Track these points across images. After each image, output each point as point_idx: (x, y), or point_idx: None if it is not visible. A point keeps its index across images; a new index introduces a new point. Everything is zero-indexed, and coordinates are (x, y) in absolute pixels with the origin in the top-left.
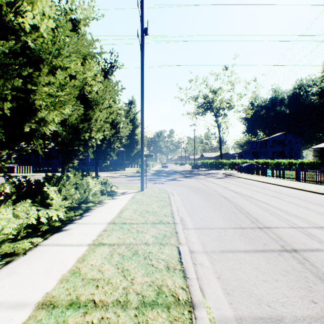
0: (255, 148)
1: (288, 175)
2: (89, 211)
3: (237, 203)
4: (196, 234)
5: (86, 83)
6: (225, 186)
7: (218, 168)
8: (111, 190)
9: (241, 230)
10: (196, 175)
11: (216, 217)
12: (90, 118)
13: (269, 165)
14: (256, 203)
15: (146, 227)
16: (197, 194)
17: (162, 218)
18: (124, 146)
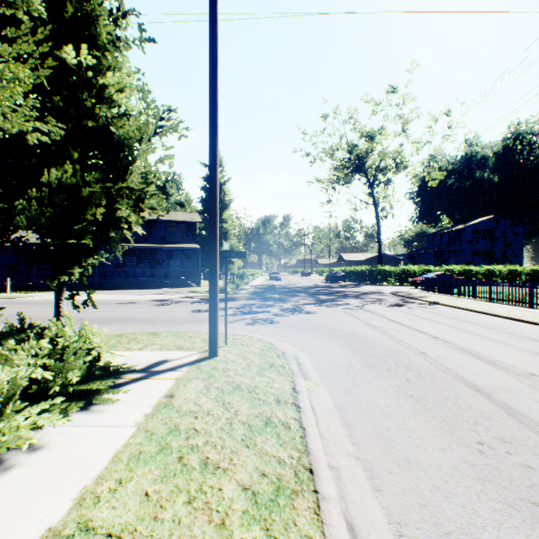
0: (439, 245)
1: None
2: None
3: None
4: None
5: None
6: (432, 333)
7: (377, 281)
8: (105, 362)
9: None
10: (341, 297)
11: None
12: None
13: (472, 276)
14: None
15: None
16: (376, 368)
17: None
18: (202, 241)
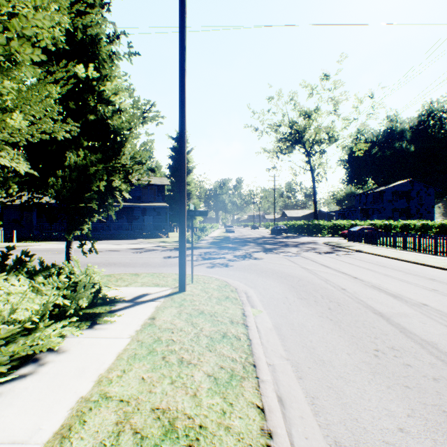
0: (365, 203)
1: None
2: None
3: (440, 346)
4: None
5: None
6: (352, 274)
7: (313, 233)
8: (103, 294)
9: None
10: (283, 246)
11: None
12: None
13: (392, 229)
14: None
15: None
16: (306, 300)
17: None
18: (170, 200)
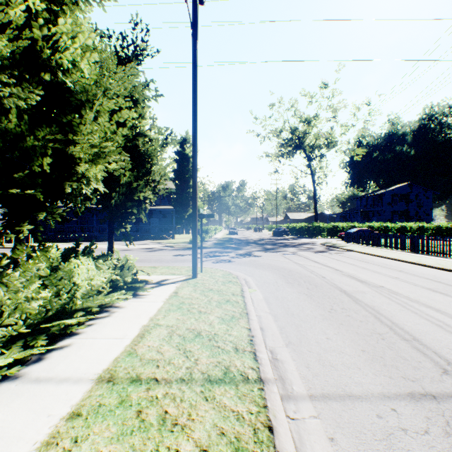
0: (366, 206)
1: (433, 248)
2: (75, 332)
3: (375, 307)
4: (322, 427)
5: (57, 48)
6: (336, 267)
7: (313, 235)
8: (136, 277)
9: (437, 406)
10: (282, 246)
11: (351, 351)
12: (72, 131)
13: (389, 231)
14: (414, 307)
15: (188, 397)
16: (291, 284)
17: (229, 359)
18: (174, 203)
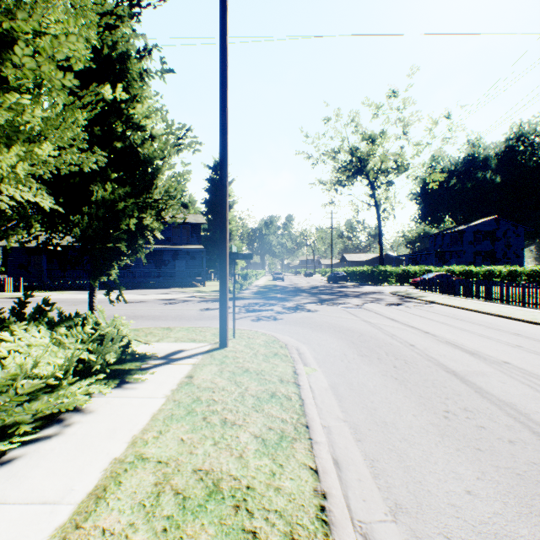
0: (441, 246)
1: None
2: None
3: (520, 407)
4: None
5: None
6: (423, 329)
7: (378, 281)
8: (132, 350)
9: None
10: (342, 297)
11: None
12: None
13: (473, 277)
14: None
15: None
16: (368, 357)
17: None
18: (206, 241)
